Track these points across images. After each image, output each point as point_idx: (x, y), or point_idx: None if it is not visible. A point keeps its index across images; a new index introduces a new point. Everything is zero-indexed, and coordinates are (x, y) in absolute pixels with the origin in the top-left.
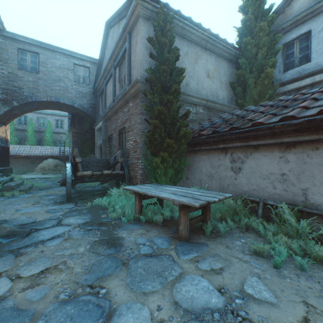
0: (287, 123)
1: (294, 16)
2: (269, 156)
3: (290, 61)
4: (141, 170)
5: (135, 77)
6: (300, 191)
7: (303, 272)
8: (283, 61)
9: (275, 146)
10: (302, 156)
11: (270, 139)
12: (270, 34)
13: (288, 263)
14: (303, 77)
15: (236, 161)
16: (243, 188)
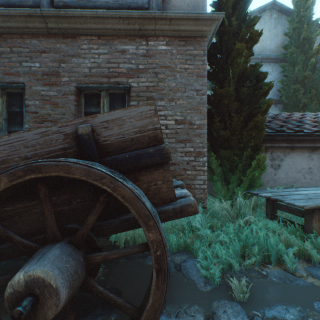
0: None
1: None
2: (301, 156)
3: None
4: (206, 175)
5: (182, 2)
6: (319, 178)
7: None
8: None
9: (305, 149)
10: (319, 156)
11: (309, 143)
12: None
13: None
14: None
15: (276, 159)
16: (281, 182)
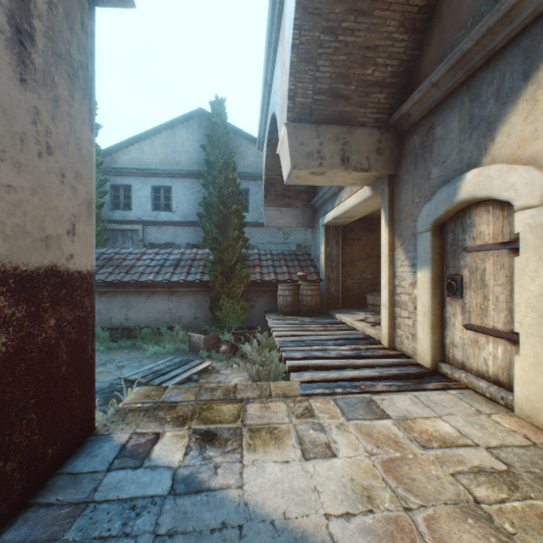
0: (101, 282)
1: (120, 168)
2: None
3: (118, 202)
4: None
5: None
6: (109, 318)
7: (104, 353)
8: (112, 200)
9: (96, 292)
10: (110, 299)
11: None
12: (101, 170)
13: (98, 353)
14: (127, 222)
15: None
16: None
